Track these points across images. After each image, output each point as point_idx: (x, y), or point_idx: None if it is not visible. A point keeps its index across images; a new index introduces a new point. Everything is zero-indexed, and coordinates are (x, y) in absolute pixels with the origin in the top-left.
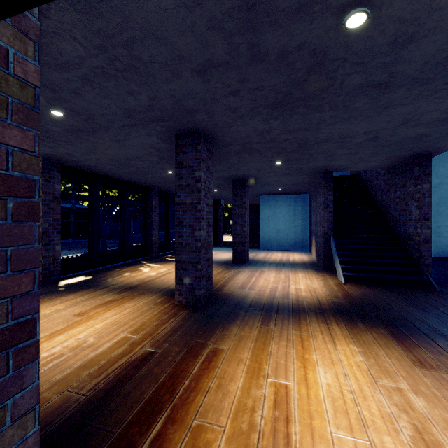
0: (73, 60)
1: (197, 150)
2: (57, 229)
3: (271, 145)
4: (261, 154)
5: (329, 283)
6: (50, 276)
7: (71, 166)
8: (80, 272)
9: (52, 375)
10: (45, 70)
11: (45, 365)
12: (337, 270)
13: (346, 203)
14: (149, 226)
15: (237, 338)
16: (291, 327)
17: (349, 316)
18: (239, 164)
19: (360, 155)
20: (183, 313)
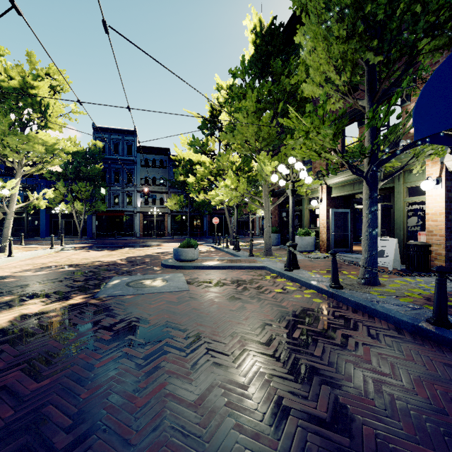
0: None
1: (390, 198)
2: None
3: None
4: None
5: None
6: None
7: None
8: None
9: None
10: None
11: None
12: None
13: None
14: None
15: None
16: None
17: None
18: None
19: None
20: None
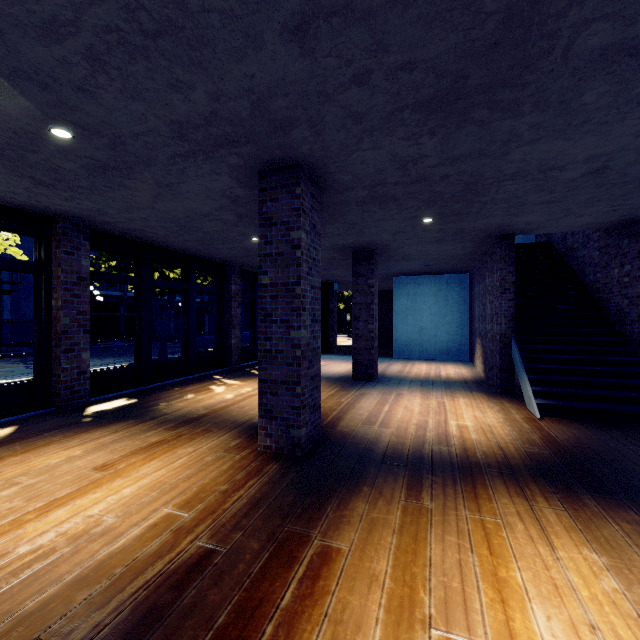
0: (63, 14)
1: (295, 196)
2: (85, 328)
3: (417, 189)
4: (400, 205)
5: (513, 416)
6: (73, 398)
7: (107, 231)
8: (121, 392)
9: (22, 599)
10: (20, 40)
11: (17, 574)
12: (524, 395)
13: (534, 286)
14: (226, 323)
15: (365, 525)
16: (462, 504)
17: (564, 482)
18: (363, 225)
19: (566, 204)
20: (270, 470)
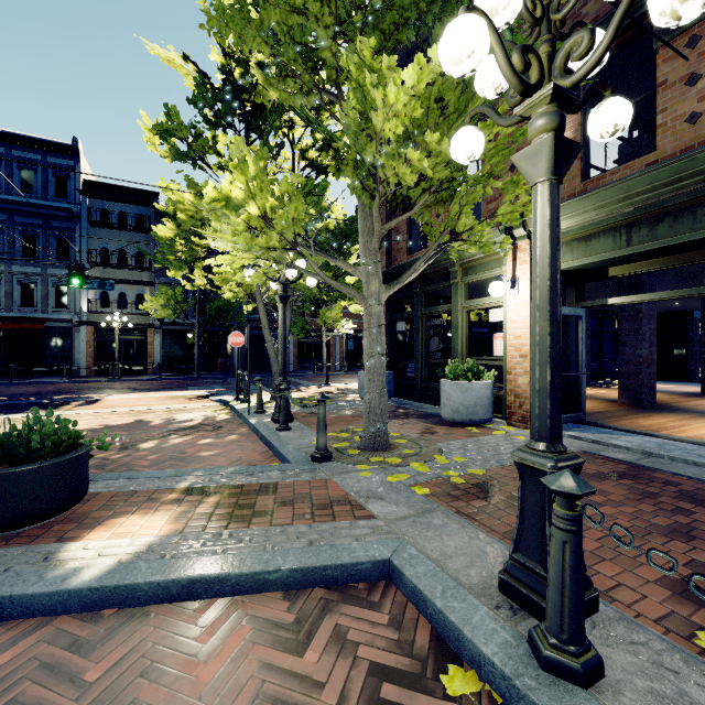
0: None
1: (639, 289)
2: None
3: None
4: None
5: None
6: None
7: None
8: None
9: None
10: None
11: None
12: None
13: None
14: None
15: (669, 416)
16: None
17: None
18: (699, 282)
19: None
20: (625, 407)
